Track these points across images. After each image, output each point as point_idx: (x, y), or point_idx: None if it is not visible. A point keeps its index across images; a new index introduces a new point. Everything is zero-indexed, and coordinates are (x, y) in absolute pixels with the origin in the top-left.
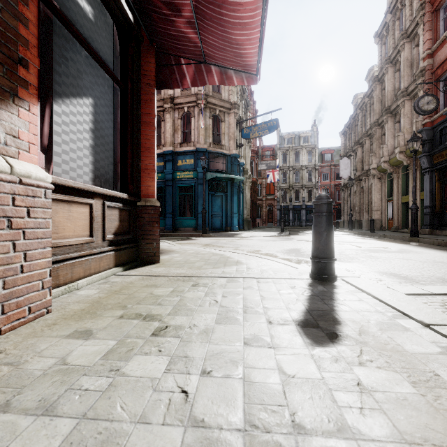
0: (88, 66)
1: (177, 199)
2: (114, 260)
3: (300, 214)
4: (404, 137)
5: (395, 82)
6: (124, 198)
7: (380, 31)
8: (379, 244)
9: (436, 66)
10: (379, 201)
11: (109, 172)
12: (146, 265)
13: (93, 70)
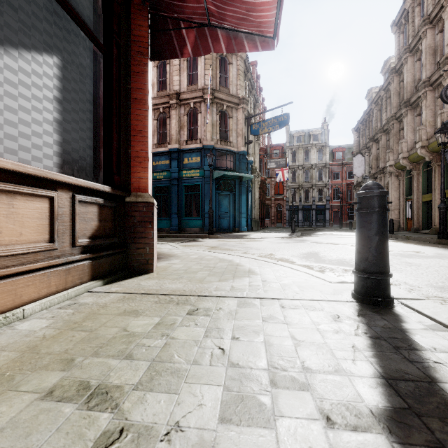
0: (51, 13)
1: (182, 198)
2: (89, 272)
3: (310, 214)
4: (426, 131)
5: (415, 72)
6: (106, 192)
7: (398, 19)
8: (407, 247)
9: None
10: (397, 200)
11: (86, 158)
12: (136, 275)
13: (61, 21)
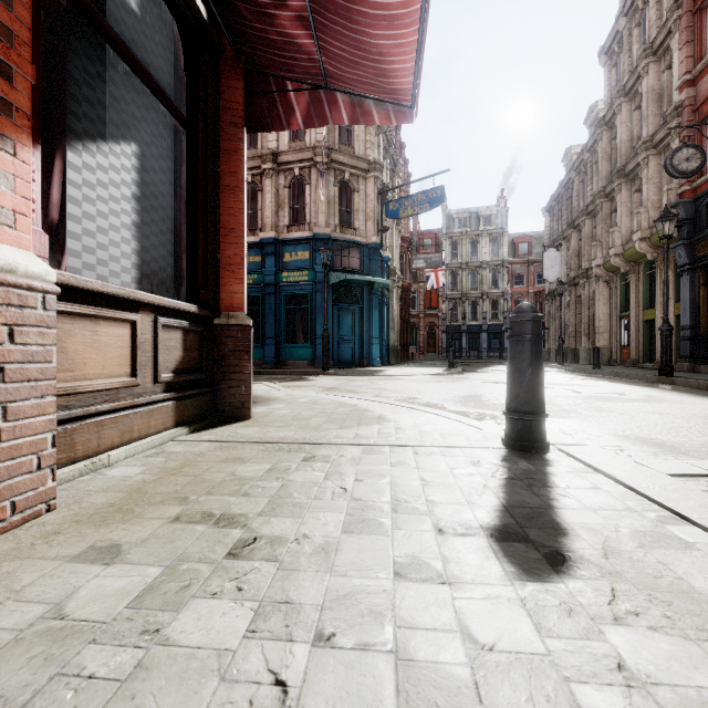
0: (129, 90)
1: (282, 315)
2: (173, 416)
3: (479, 338)
4: (647, 216)
5: (633, 126)
6: (192, 312)
7: (608, 44)
8: (610, 387)
9: (700, 100)
10: (607, 318)
11: (166, 269)
12: (228, 422)
13: (139, 98)
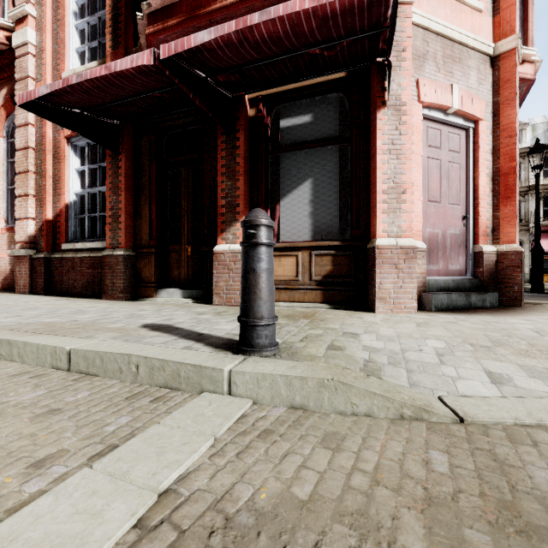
0: (308, 158)
1: None
2: (322, 297)
3: None
4: None
5: None
6: (340, 245)
7: None
8: None
9: None
10: None
11: (333, 225)
12: (362, 311)
13: (313, 156)
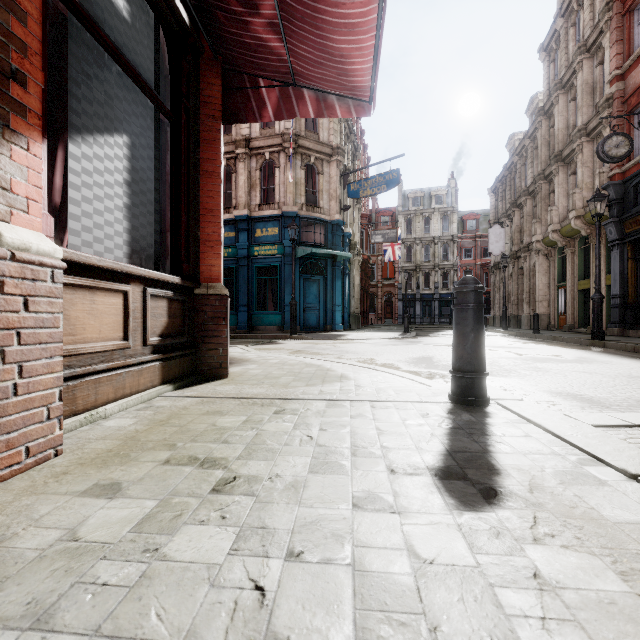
0: (121, 88)
1: (254, 285)
2: (160, 375)
3: (432, 306)
4: (581, 196)
5: (569, 115)
6: (176, 283)
7: (547, 42)
8: (547, 349)
9: (628, 93)
10: (546, 288)
11: (153, 245)
12: (208, 381)
13: (130, 95)
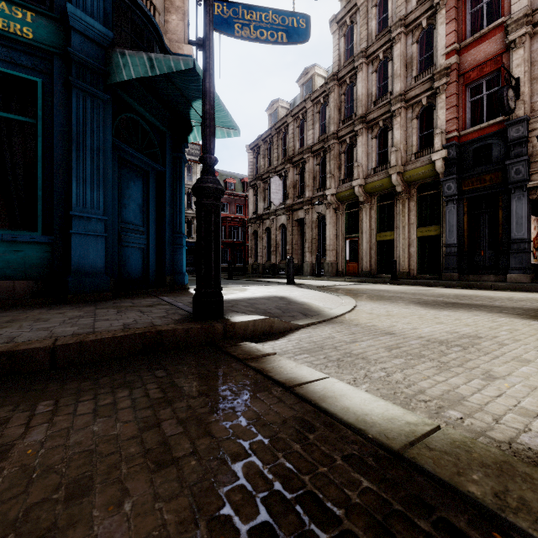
0: None
1: None
2: None
3: None
4: (401, 155)
5: (370, 85)
6: None
7: (342, 15)
8: None
9: (470, 66)
10: (335, 238)
11: None
12: None
13: None
